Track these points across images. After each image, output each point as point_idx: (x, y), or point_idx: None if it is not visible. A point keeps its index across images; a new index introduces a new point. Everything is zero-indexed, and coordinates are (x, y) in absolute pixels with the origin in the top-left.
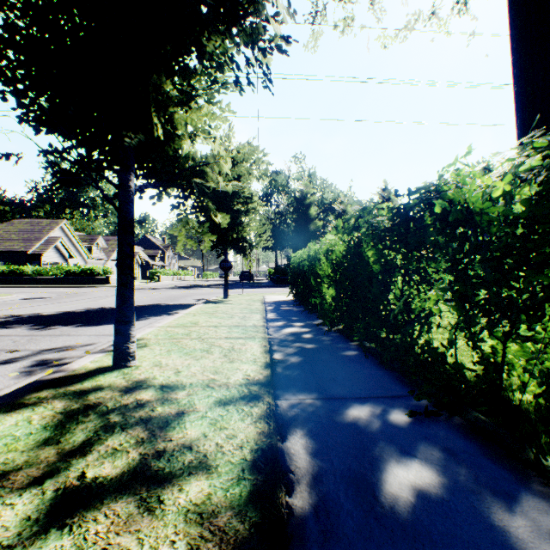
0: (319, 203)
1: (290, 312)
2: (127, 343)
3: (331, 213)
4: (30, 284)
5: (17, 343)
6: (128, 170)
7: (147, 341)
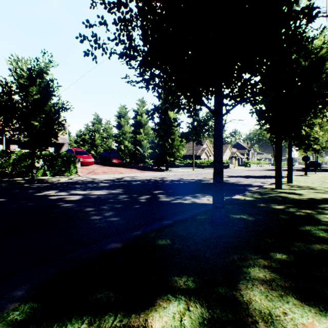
0: None
1: None
2: (290, 178)
3: None
4: (198, 167)
5: (247, 180)
6: (290, 139)
7: None
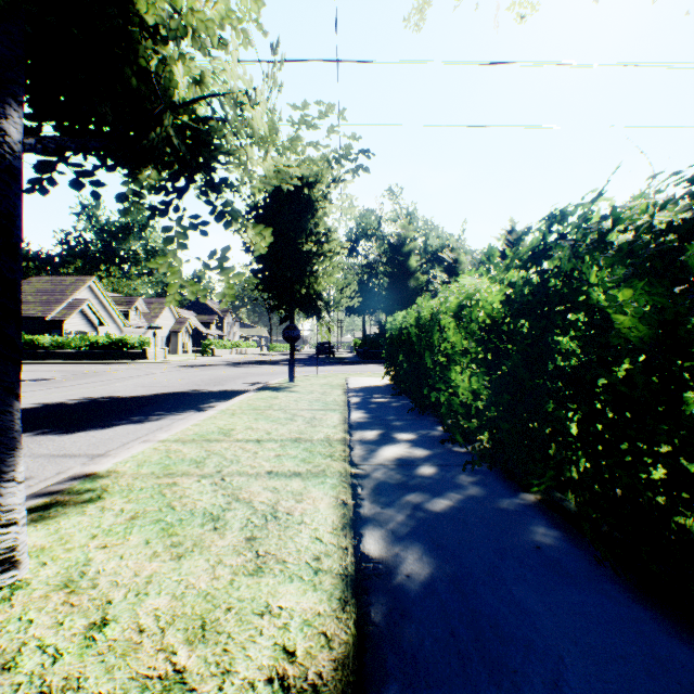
0: (421, 251)
1: (387, 408)
2: None
3: (437, 265)
4: (47, 360)
5: None
6: None
7: (111, 482)
